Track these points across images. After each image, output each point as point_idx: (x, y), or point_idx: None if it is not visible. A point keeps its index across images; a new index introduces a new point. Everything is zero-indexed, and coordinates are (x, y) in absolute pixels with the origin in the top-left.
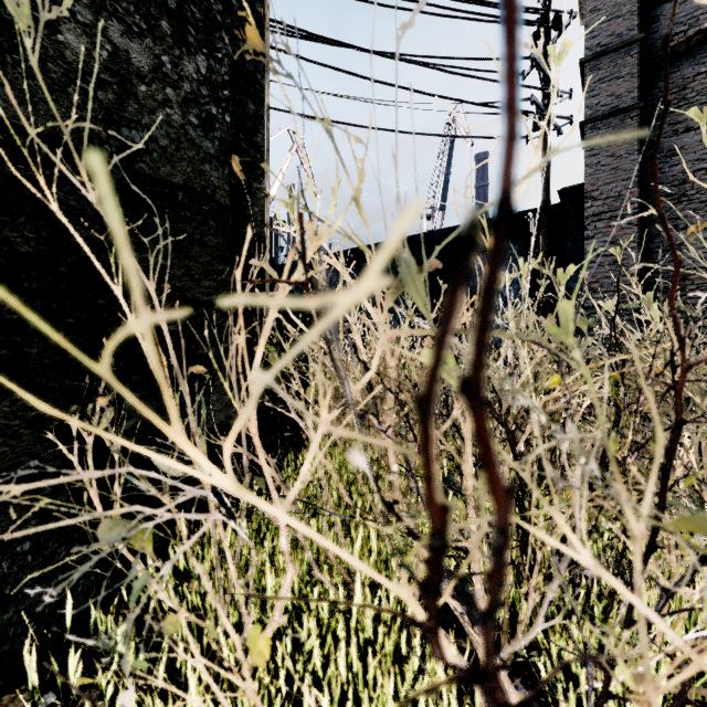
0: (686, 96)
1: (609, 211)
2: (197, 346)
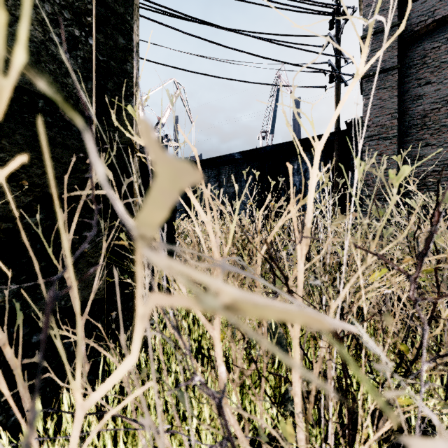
0: (426, 62)
1: (378, 134)
2: (58, 235)
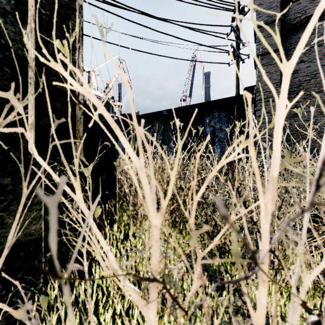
0: None
1: (267, 98)
2: None
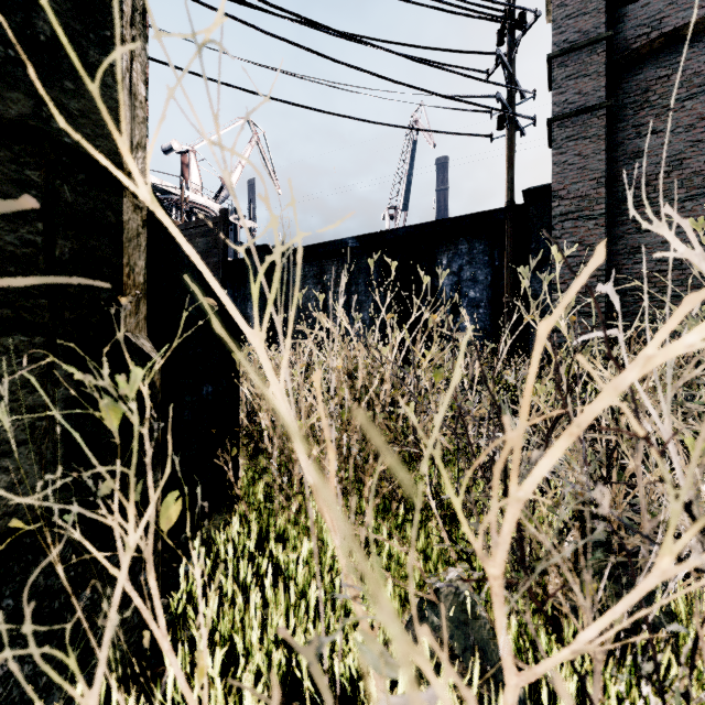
0: (649, 99)
1: (576, 211)
2: None
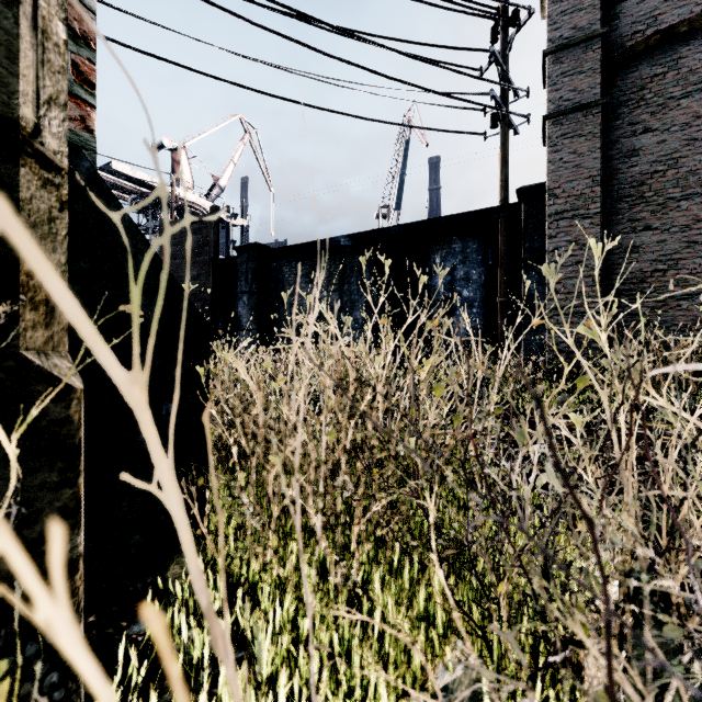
0: (644, 97)
1: (571, 210)
2: None
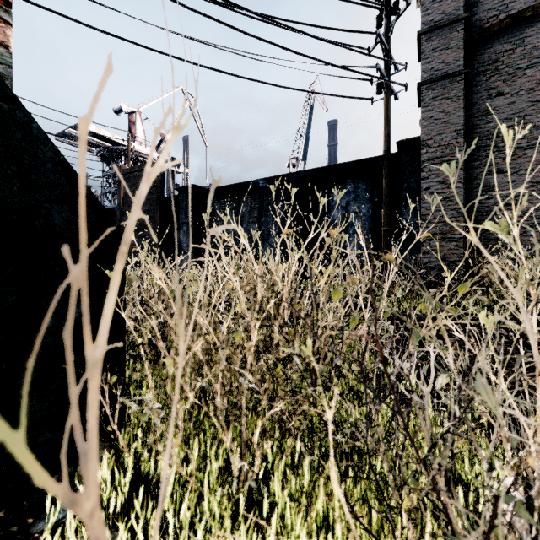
0: (498, 68)
1: (440, 157)
2: None
